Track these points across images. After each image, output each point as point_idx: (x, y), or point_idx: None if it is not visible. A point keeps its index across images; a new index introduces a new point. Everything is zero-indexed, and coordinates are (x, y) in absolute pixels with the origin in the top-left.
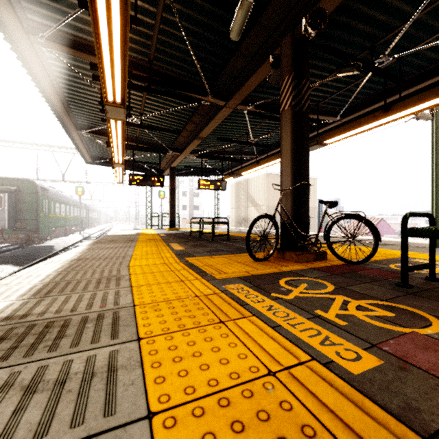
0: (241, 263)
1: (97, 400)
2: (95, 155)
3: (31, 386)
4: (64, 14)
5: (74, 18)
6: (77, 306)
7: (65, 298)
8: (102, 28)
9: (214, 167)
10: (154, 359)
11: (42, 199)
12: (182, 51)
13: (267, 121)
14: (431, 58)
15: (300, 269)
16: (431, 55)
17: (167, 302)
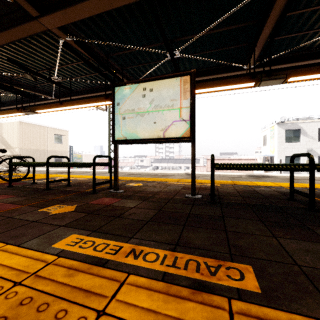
0: None
1: None
2: None
3: None
4: None
5: None
6: None
7: None
8: None
9: None
10: None
11: None
12: None
13: None
14: (89, 84)
15: None
16: (88, 83)
17: None
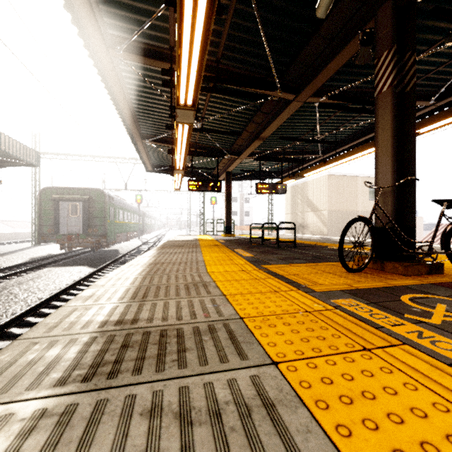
0: (330, 273)
1: (277, 451)
2: (155, 163)
3: (183, 414)
4: (139, 24)
5: (148, 26)
6: (180, 313)
7: (164, 304)
8: (186, 23)
9: (270, 169)
10: (313, 395)
11: (109, 207)
12: (251, 44)
13: (337, 114)
14: None
15: (416, 284)
16: None
17: (277, 317)
